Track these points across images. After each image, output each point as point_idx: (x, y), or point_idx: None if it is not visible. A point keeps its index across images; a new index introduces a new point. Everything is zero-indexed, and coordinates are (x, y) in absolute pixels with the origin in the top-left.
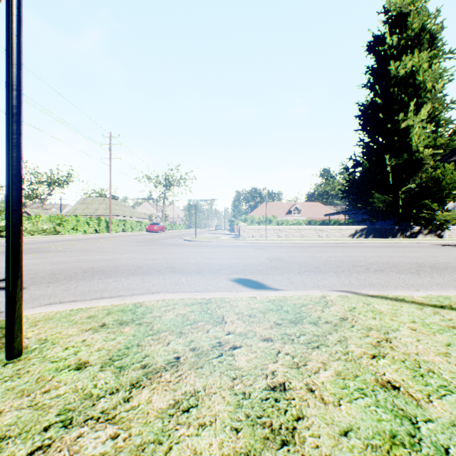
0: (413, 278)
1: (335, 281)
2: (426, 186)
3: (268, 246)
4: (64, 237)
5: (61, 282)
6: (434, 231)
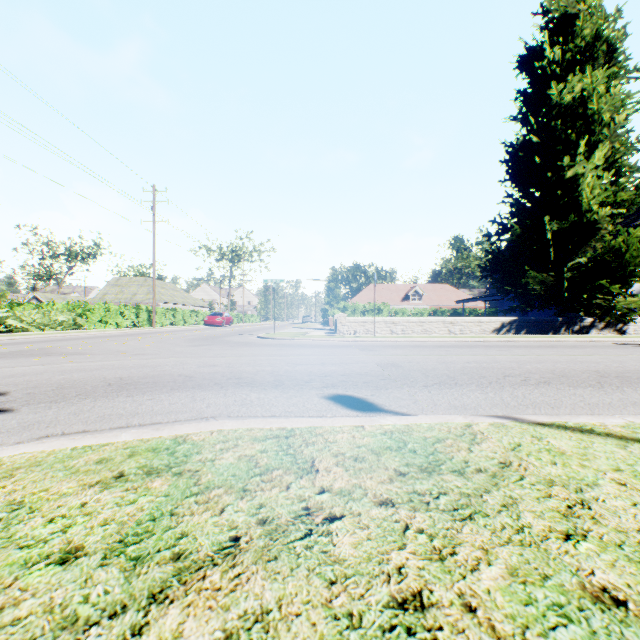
0: (596, 395)
1: (480, 398)
2: (602, 260)
3: (377, 346)
4: (87, 333)
5: (70, 401)
6: (613, 325)
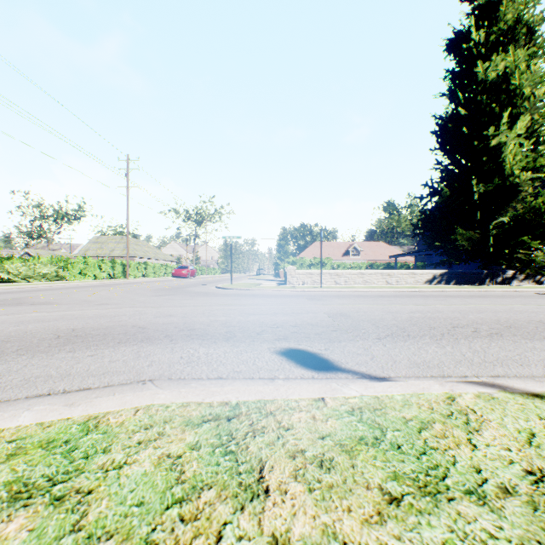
0: None
1: (439, 353)
2: (523, 219)
3: (324, 296)
4: (66, 284)
5: (5, 358)
6: (532, 277)
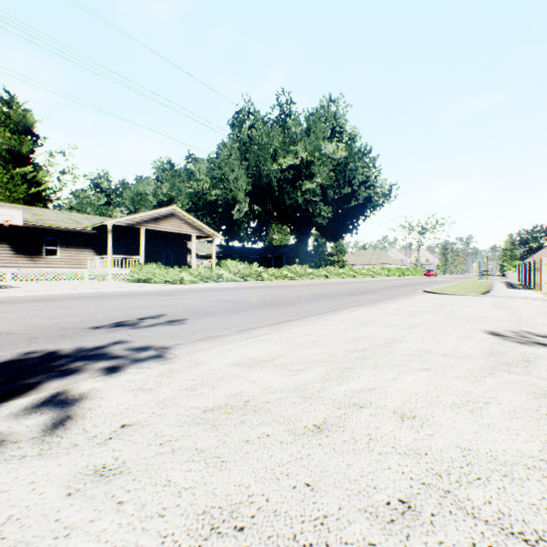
0: None
1: None
2: None
3: None
4: (404, 277)
5: None
6: None
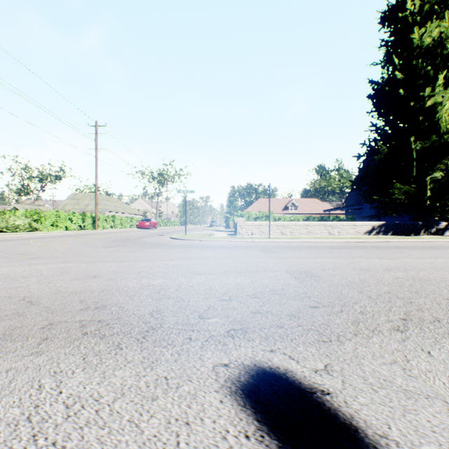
0: None
1: None
2: None
3: (276, 247)
4: (34, 234)
5: None
6: None
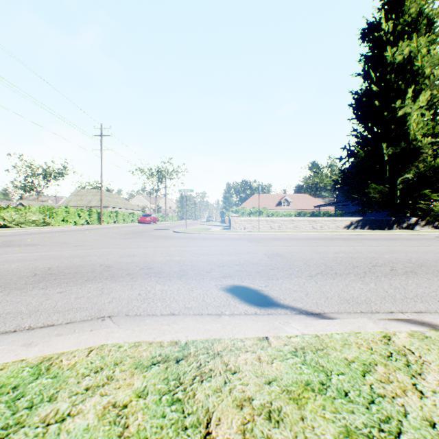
0: None
1: (365, 290)
2: (424, 176)
3: (262, 239)
4: (51, 229)
5: None
6: (431, 223)
